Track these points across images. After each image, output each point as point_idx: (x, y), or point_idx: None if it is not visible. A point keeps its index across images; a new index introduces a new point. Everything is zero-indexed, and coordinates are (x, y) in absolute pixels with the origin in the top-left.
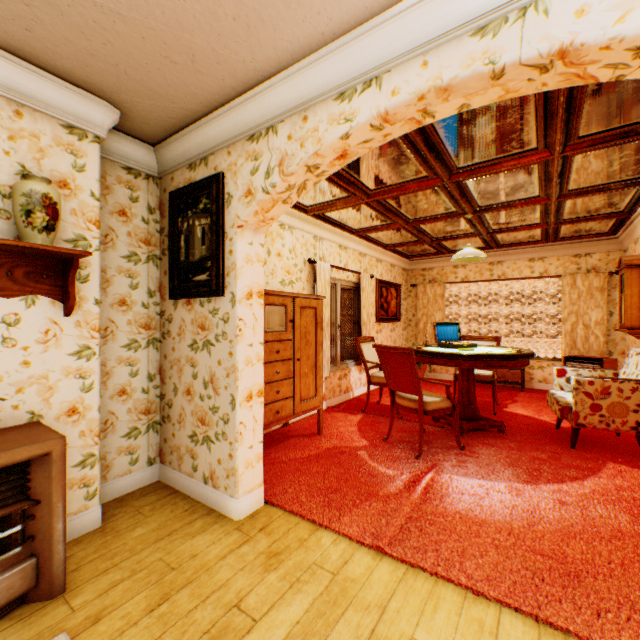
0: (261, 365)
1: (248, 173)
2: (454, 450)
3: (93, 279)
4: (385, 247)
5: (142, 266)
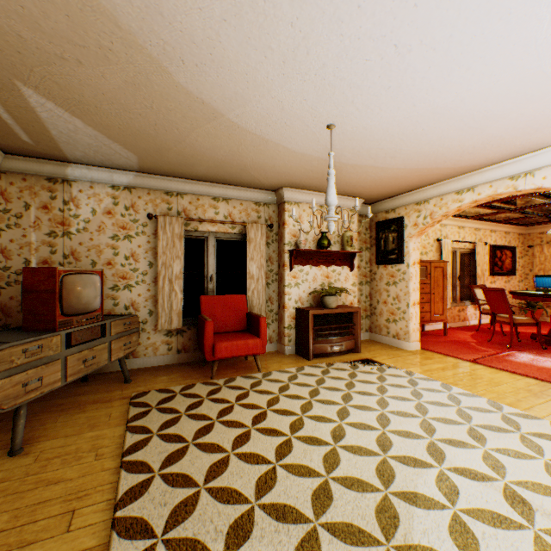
0: (418, 292)
1: (415, 217)
2: (537, 349)
3: (355, 259)
4: (497, 222)
5: (363, 252)
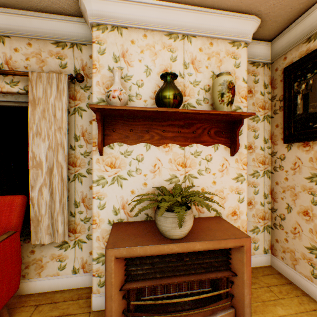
0: None
1: None
2: None
3: (243, 133)
4: None
5: (259, 123)
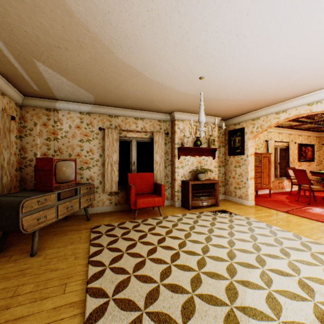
0: (253, 171)
1: (251, 128)
2: None
3: (216, 152)
4: (302, 130)
5: (221, 148)
